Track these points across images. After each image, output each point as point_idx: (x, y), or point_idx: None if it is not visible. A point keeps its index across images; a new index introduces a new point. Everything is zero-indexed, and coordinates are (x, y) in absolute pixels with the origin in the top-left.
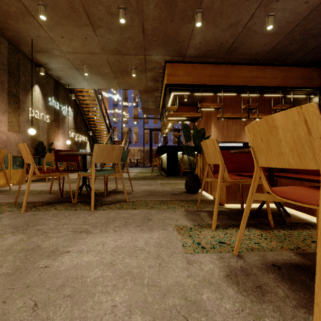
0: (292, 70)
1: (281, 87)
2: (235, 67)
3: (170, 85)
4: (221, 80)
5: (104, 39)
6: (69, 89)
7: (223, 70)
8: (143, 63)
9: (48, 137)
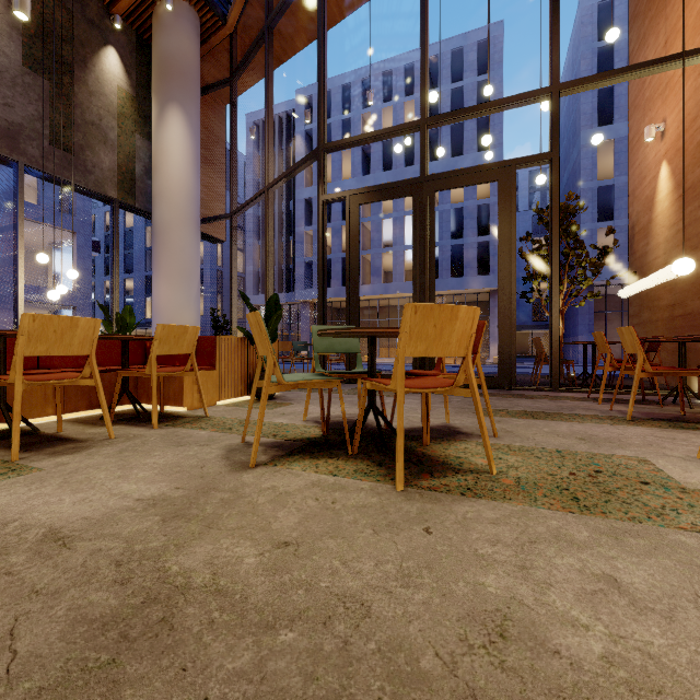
0: None
1: None
2: None
3: None
4: None
5: None
6: None
7: None
8: None
9: None
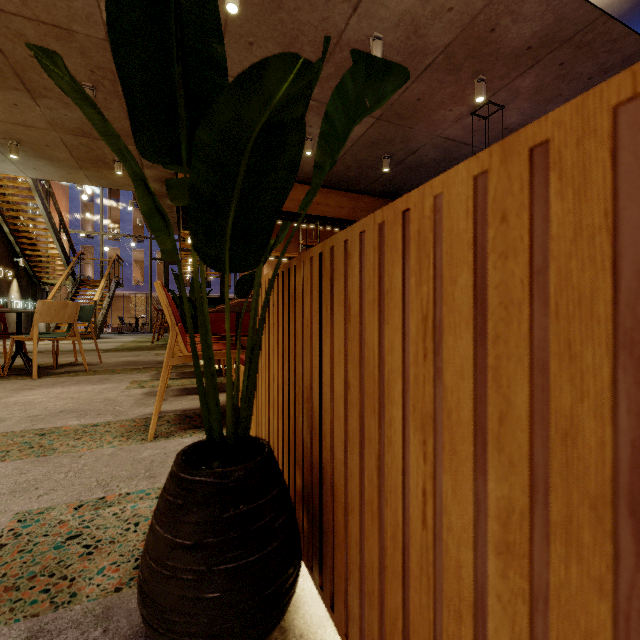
0: (362, 199)
1: (348, 221)
2: None
3: None
4: None
5: (54, 112)
6: None
7: None
8: (136, 156)
9: None
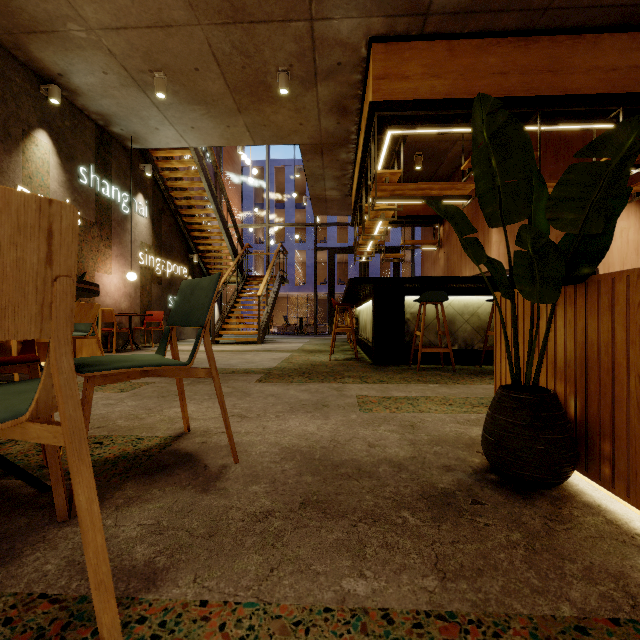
0: None
1: None
2: (580, 41)
3: (384, 105)
4: (536, 82)
5: None
6: (139, 153)
7: (542, 54)
8: (308, 51)
9: (78, 263)
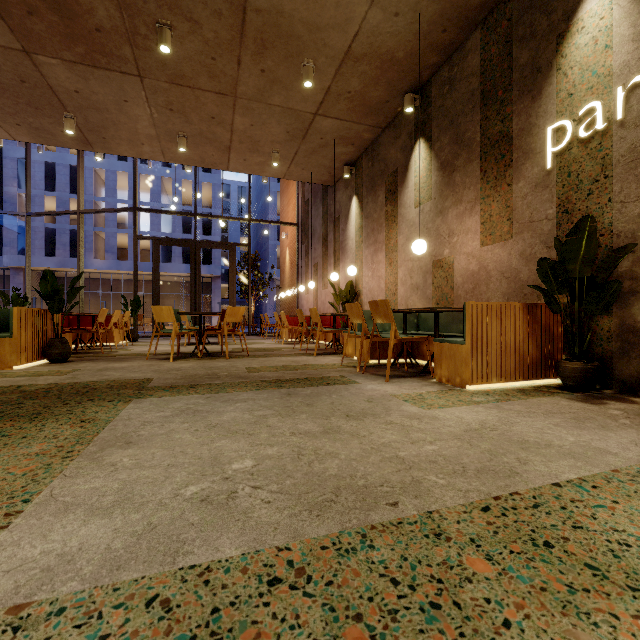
0: None
1: None
2: None
3: None
4: None
5: None
6: None
7: None
8: None
9: None
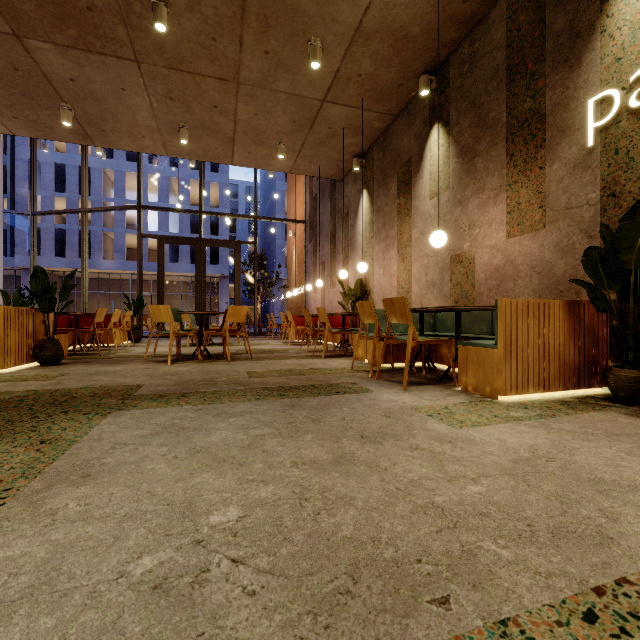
0: None
1: None
2: None
3: None
4: None
5: None
6: None
7: None
8: None
9: None
